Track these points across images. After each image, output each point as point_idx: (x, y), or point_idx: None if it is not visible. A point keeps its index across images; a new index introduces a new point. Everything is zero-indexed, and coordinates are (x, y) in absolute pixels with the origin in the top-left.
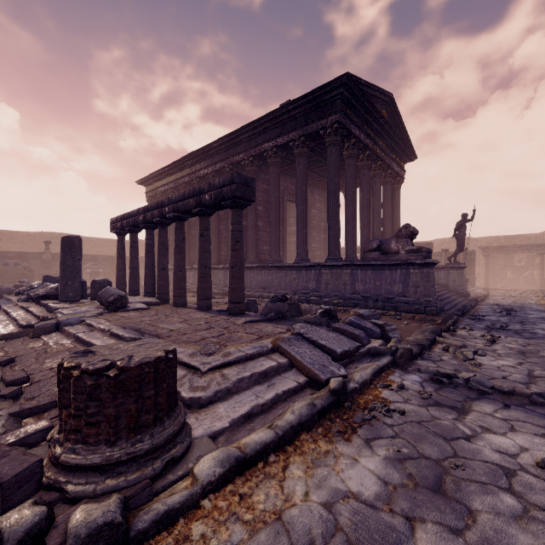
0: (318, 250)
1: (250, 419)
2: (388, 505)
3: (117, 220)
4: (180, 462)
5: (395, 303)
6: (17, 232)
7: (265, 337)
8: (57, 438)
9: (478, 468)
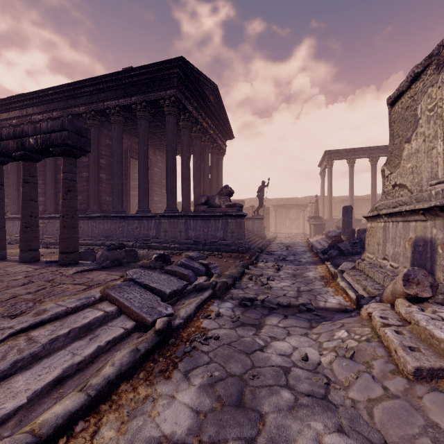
0: (160, 203)
1: (61, 384)
2: (198, 436)
3: None
4: None
5: (218, 245)
6: None
7: (94, 287)
8: None
9: (267, 374)
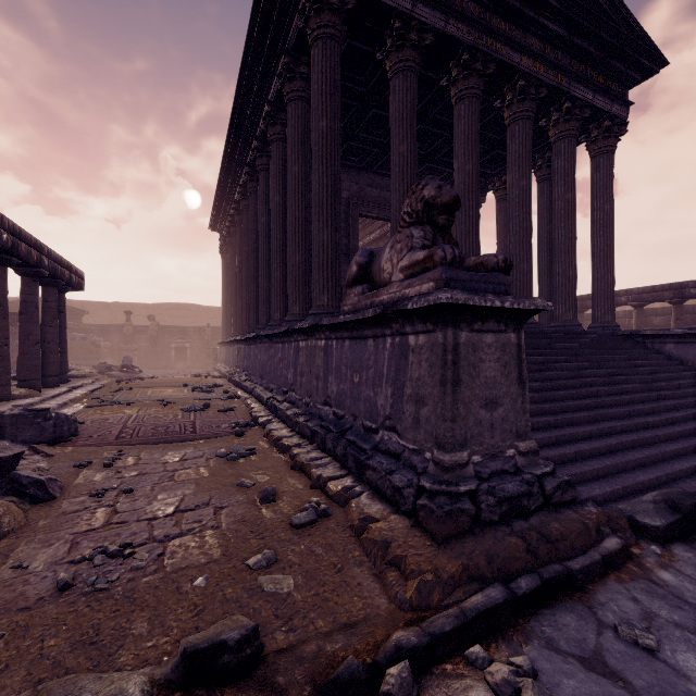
0: None
1: None
2: None
3: None
4: None
5: (366, 450)
6: (136, 304)
7: None
8: None
9: None
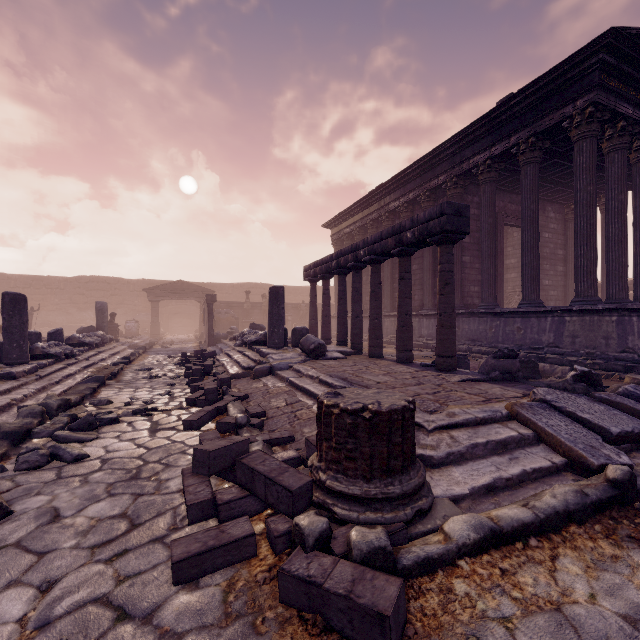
0: (552, 289)
1: (493, 492)
2: None
3: (309, 267)
4: (427, 516)
5: None
6: (224, 284)
7: (494, 400)
8: (318, 465)
9: None
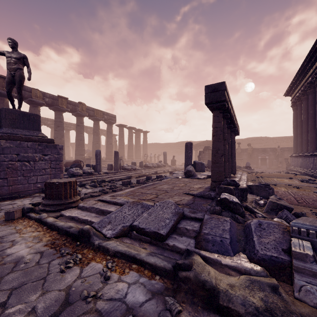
0: None
1: (72, 219)
2: None
3: None
4: (48, 212)
5: None
6: (237, 139)
7: (146, 200)
8: None
9: None
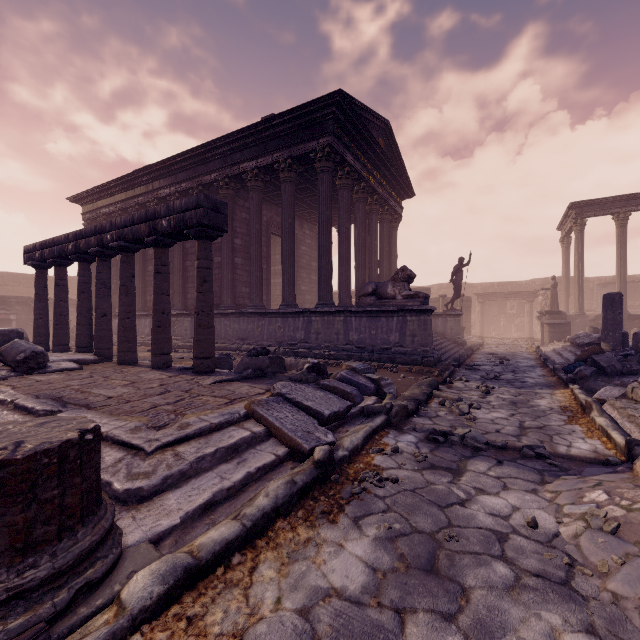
0: (308, 294)
1: (211, 509)
2: (376, 598)
3: (34, 248)
4: (102, 586)
5: (392, 354)
6: None
7: (237, 401)
8: None
9: (472, 537)
